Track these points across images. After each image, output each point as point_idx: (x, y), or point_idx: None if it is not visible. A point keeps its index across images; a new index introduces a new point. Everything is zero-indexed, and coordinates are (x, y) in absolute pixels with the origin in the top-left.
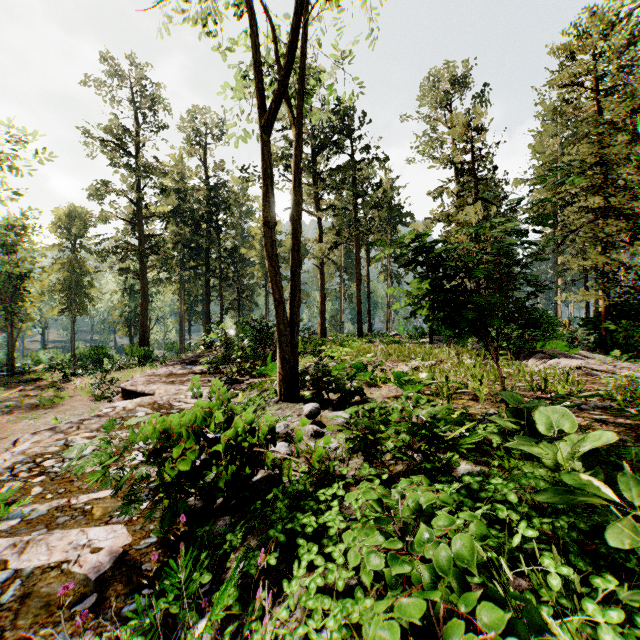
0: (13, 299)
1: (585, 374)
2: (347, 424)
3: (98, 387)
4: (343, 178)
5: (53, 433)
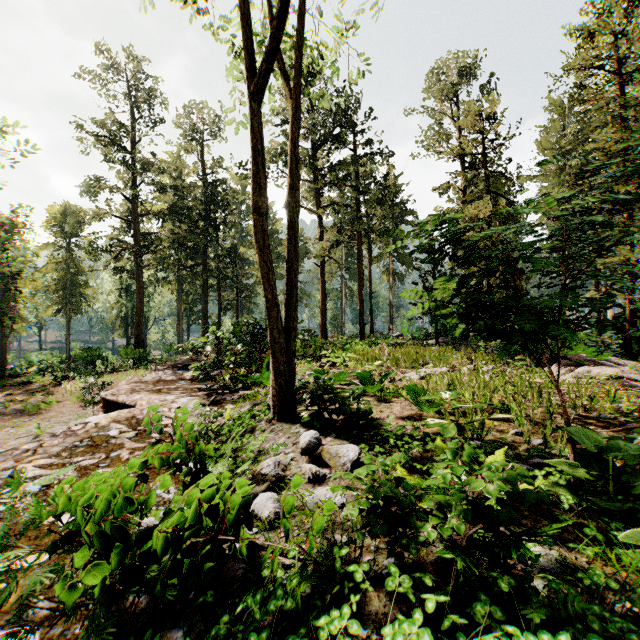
0: (5, 299)
1: (623, 385)
2: (356, 463)
3: (88, 392)
4: (345, 174)
5: (3, 459)
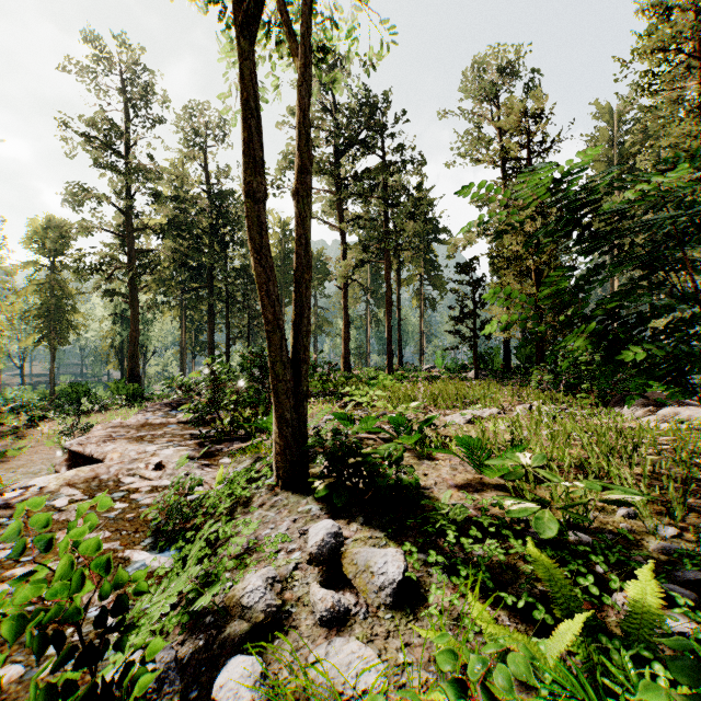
0: None
1: None
2: (399, 587)
3: (68, 435)
4: (370, 185)
5: None
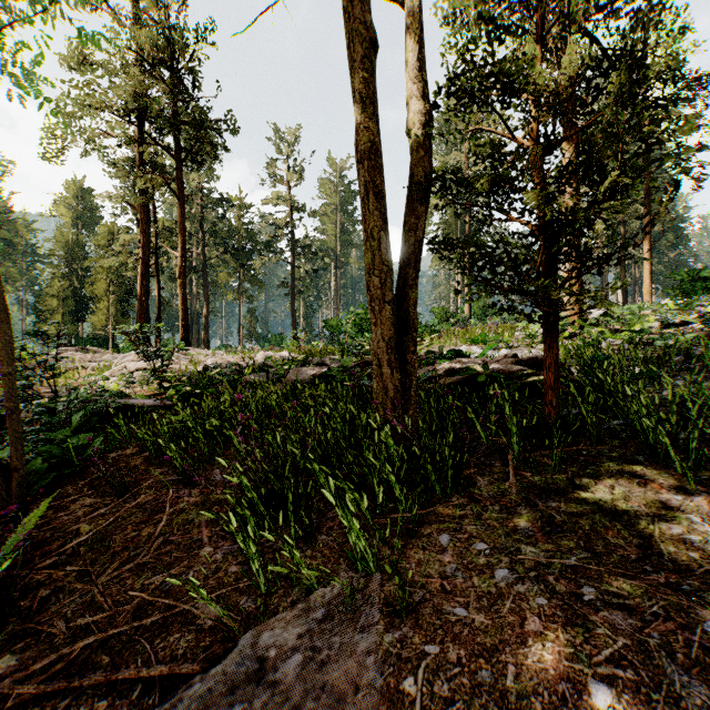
0: None
1: None
2: None
3: None
4: None
5: None
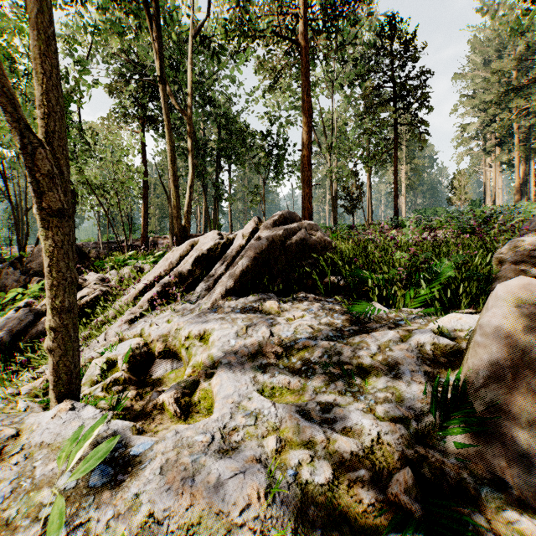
0: None
1: None
2: None
3: None
4: None
5: None
